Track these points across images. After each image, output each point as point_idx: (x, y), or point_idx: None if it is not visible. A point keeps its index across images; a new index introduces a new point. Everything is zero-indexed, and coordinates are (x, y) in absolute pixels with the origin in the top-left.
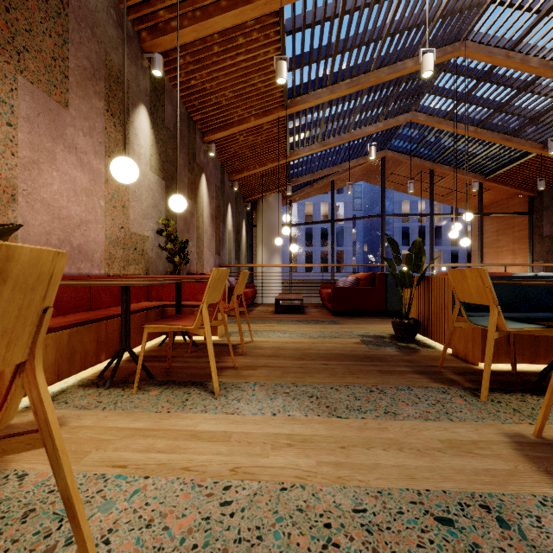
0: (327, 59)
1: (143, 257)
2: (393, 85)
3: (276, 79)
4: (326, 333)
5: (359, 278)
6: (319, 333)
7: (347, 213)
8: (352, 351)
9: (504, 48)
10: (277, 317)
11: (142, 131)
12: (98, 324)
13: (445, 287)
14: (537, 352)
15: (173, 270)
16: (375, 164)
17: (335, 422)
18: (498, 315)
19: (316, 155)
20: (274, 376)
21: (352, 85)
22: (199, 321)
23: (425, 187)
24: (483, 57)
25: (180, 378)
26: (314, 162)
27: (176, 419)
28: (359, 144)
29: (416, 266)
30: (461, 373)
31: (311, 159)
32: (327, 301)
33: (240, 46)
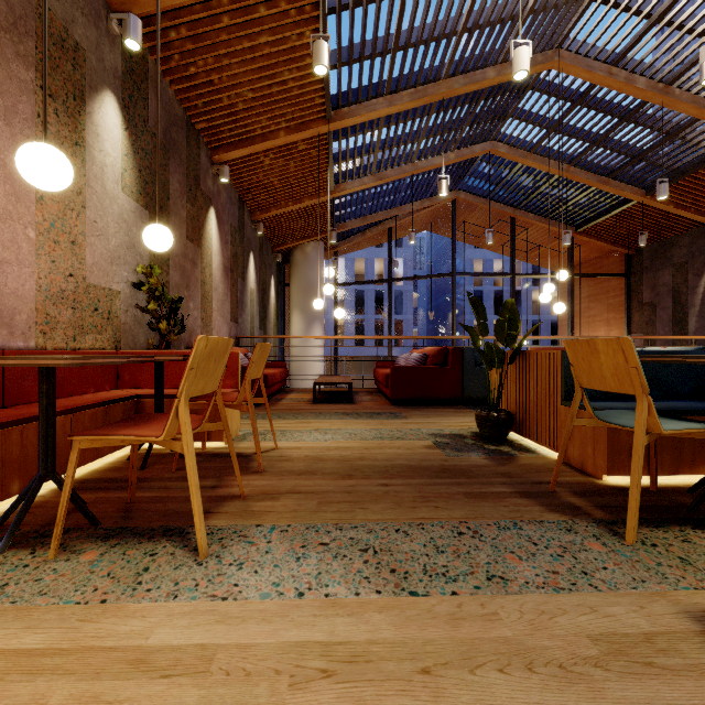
0: (384, 55)
1: (111, 322)
2: (469, 103)
3: (314, 66)
4: (384, 431)
5: (426, 354)
6: (374, 433)
7: (408, 273)
8: (422, 460)
9: (605, 63)
10: (316, 409)
11: (108, 131)
12: (2, 432)
13: (550, 366)
14: (680, 457)
15: (159, 343)
16: (443, 209)
17: (408, 605)
18: (648, 410)
19: (369, 193)
20: (305, 510)
21: (417, 97)
22: (173, 428)
23: (504, 241)
24: (581, 72)
25: (145, 521)
26: (367, 201)
27: (113, 619)
28: (424, 181)
29: (510, 337)
30: (584, 494)
31: (362, 197)
32: (384, 385)
33: (262, 21)
